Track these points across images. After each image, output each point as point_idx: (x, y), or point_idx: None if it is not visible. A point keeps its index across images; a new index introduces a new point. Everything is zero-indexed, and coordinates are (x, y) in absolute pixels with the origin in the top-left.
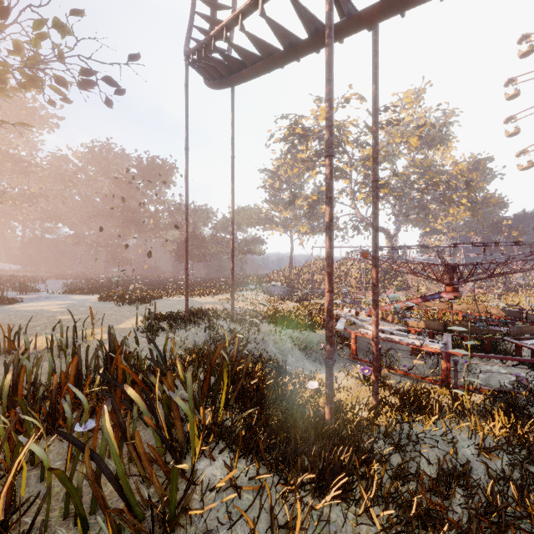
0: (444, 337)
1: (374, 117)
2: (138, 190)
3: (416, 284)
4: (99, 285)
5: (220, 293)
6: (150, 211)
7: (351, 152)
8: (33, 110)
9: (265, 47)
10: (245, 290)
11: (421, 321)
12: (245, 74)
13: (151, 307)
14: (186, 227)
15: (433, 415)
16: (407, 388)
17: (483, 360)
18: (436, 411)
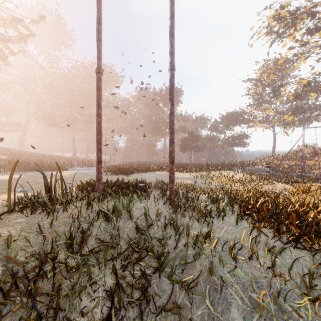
0: None
1: None
2: (160, 109)
3: None
4: (126, 164)
5: (199, 170)
6: (166, 121)
7: None
8: (110, 75)
9: None
10: (225, 169)
11: None
12: None
13: (125, 177)
14: (97, 51)
15: None
16: None
17: None
18: None
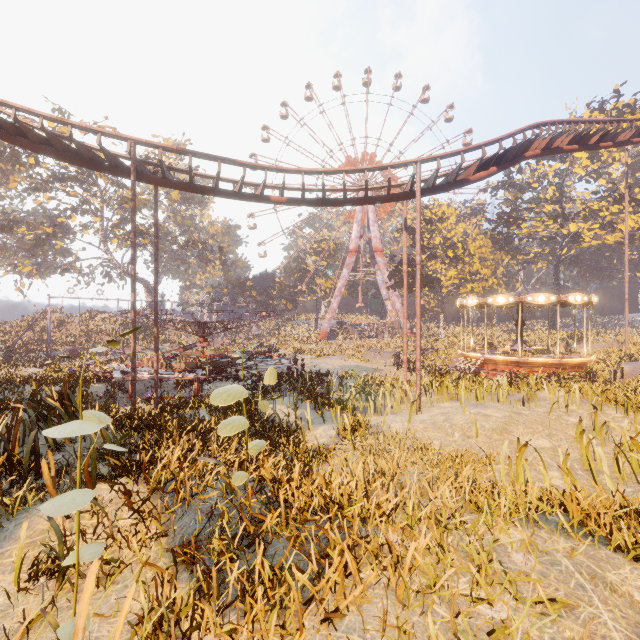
0: (197, 371)
1: (156, 233)
2: None
3: (178, 338)
4: None
5: None
6: None
7: (105, 187)
8: None
9: (61, 144)
10: None
11: (183, 364)
12: (28, 146)
13: None
14: None
15: (190, 408)
16: (175, 400)
17: (219, 382)
18: (191, 404)
